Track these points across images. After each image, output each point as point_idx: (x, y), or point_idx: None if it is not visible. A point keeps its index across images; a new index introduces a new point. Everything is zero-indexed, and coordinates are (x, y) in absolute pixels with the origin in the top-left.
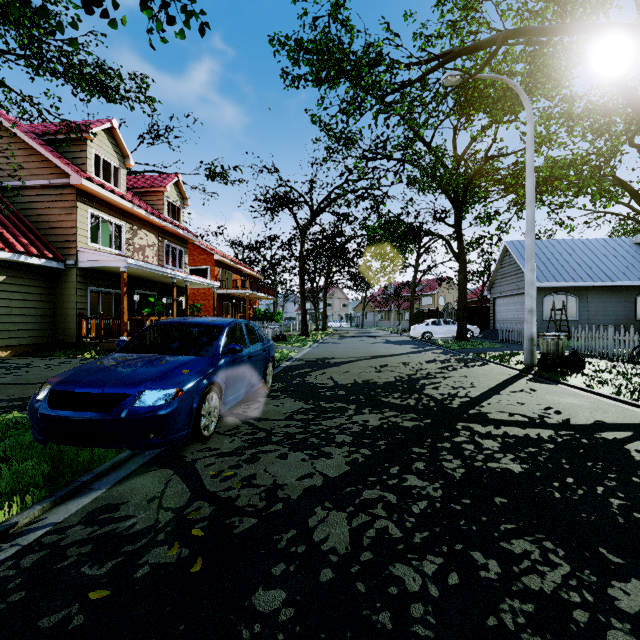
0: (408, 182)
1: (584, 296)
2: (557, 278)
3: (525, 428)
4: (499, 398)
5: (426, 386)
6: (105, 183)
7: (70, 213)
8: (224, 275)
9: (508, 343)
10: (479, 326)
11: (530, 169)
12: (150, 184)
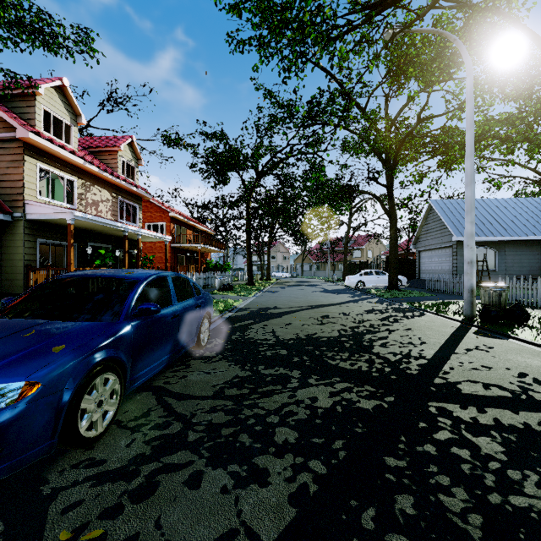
0: (343, 148)
1: (502, 249)
2: (478, 233)
3: (517, 411)
4: (459, 359)
5: (373, 342)
6: (56, 139)
7: (17, 166)
8: (179, 231)
9: (435, 292)
10: (405, 276)
11: (470, 122)
12: (105, 144)
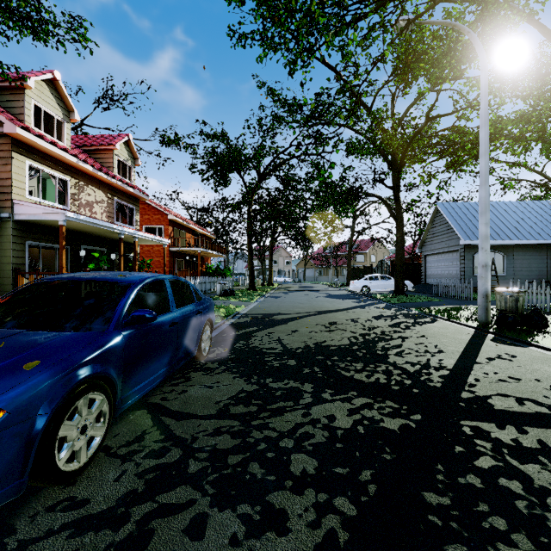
0: (347, 149)
1: (510, 253)
2: None
3: None
4: (482, 370)
5: (388, 351)
6: (47, 135)
7: (5, 164)
8: (178, 234)
9: (443, 297)
10: (410, 281)
11: (484, 119)
12: (100, 142)
